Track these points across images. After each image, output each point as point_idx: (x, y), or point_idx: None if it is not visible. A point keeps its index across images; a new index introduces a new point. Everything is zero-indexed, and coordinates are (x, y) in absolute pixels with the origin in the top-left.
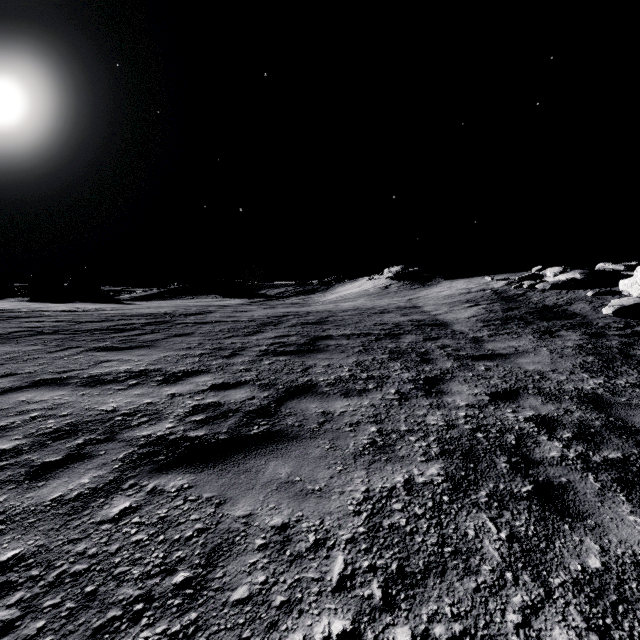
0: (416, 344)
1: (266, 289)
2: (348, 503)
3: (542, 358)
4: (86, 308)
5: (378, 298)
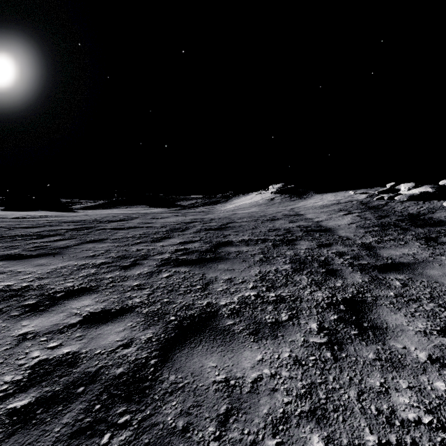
0: (313, 251)
1: (181, 201)
2: None
3: None
4: (34, 215)
5: (266, 207)
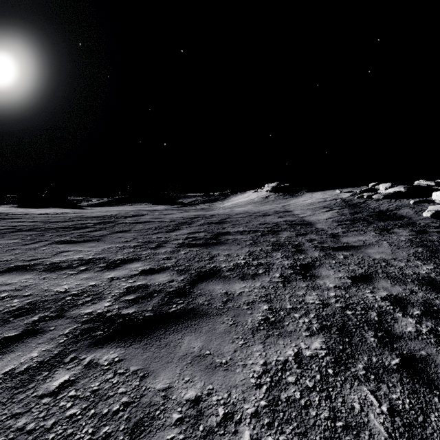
0: (291, 238)
1: (182, 199)
2: (250, 376)
3: (384, 249)
4: (55, 212)
5: (261, 205)
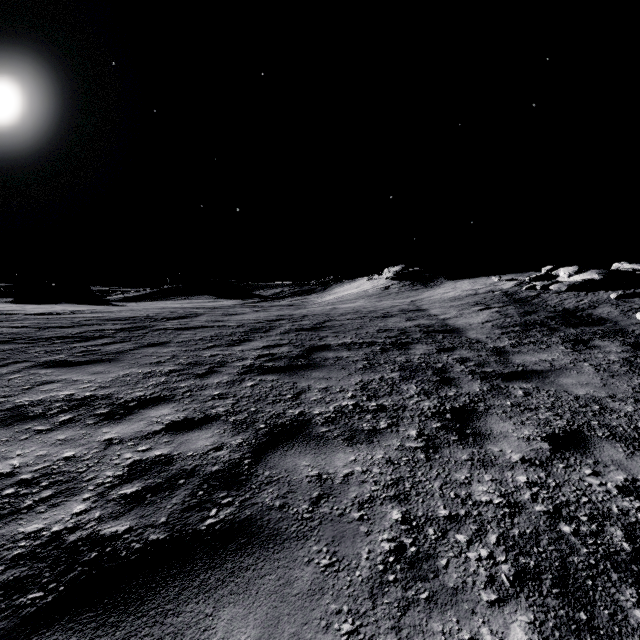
0: (430, 357)
1: (261, 289)
2: None
3: (589, 377)
4: (63, 310)
5: (379, 300)
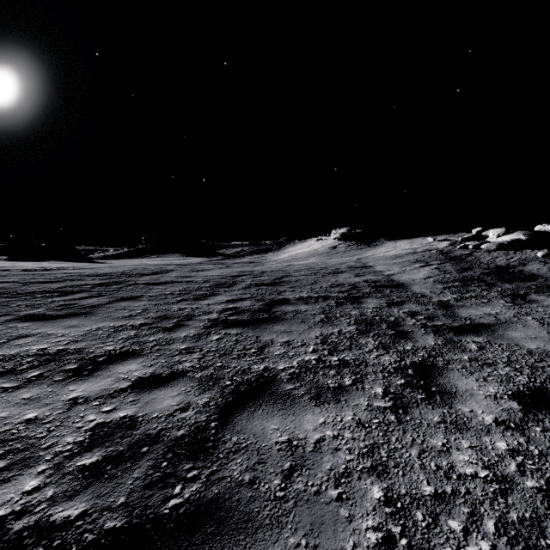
0: (381, 310)
1: (224, 249)
2: None
3: (536, 331)
4: (48, 267)
5: (328, 257)
